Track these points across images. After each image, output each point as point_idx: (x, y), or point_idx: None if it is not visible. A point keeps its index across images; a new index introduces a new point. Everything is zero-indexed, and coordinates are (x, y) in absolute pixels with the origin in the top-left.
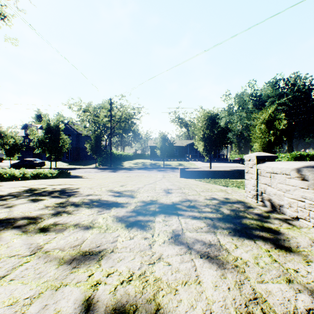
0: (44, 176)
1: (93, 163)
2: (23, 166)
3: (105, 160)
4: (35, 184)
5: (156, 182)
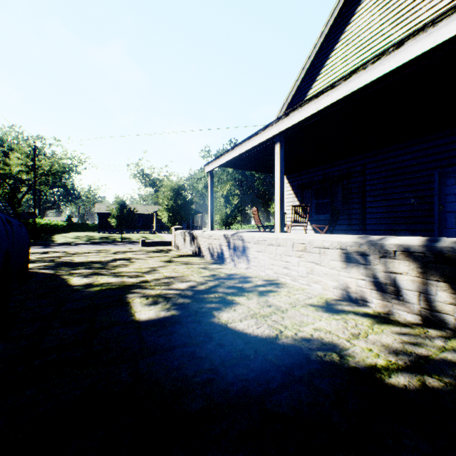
0: None
1: None
2: None
3: None
4: None
5: None
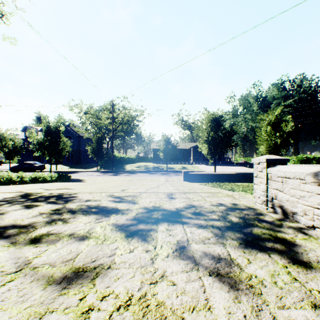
0: (44, 180)
1: (95, 166)
2: (22, 169)
3: (107, 163)
4: (32, 189)
5: (159, 186)
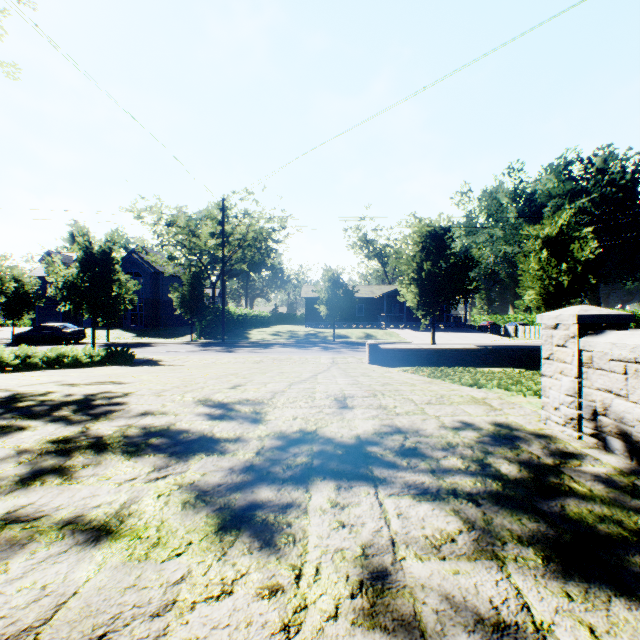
0: (74, 362)
1: (188, 332)
2: (39, 339)
3: (212, 326)
4: (37, 383)
5: (317, 377)
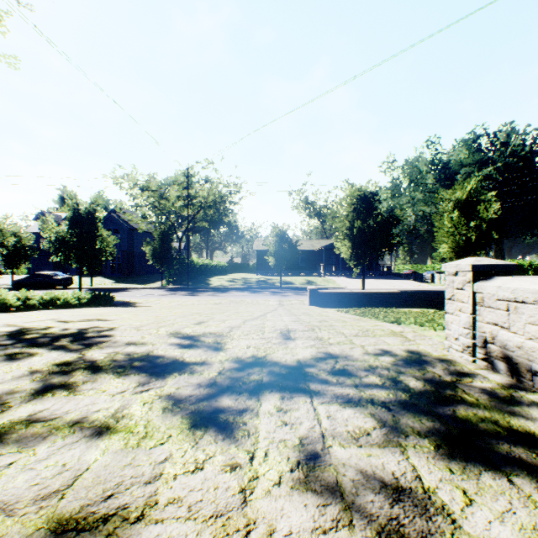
0: (65, 304)
1: (158, 279)
2: (34, 285)
3: (179, 274)
4: (37, 320)
5: (267, 316)
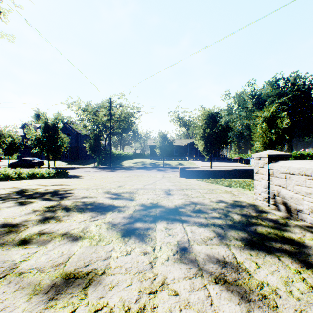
0: (41, 176)
1: (93, 162)
2: (21, 166)
3: (104, 159)
4: (29, 185)
5: (156, 182)
